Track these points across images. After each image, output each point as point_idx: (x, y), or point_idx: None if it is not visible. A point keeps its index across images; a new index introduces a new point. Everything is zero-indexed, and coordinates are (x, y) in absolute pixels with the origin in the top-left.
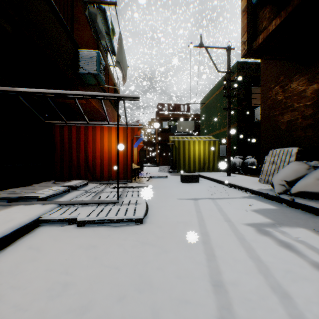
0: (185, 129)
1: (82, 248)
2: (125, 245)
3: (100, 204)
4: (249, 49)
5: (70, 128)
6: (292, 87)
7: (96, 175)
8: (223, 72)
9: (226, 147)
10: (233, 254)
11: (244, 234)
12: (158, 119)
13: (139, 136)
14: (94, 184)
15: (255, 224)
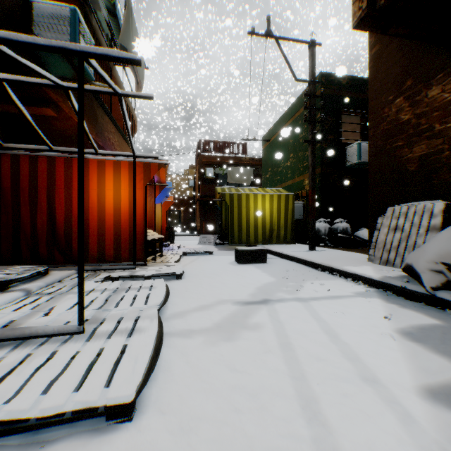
0: (239, 179)
1: None
2: None
3: (31, 339)
4: (370, 7)
5: (17, 160)
6: (431, 97)
7: (73, 253)
8: (303, 81)
9: (303, 205)
10: None
11: None
12: (199, 164)
13: (164, 184)
14: (65, 273)
15: (450, 392)
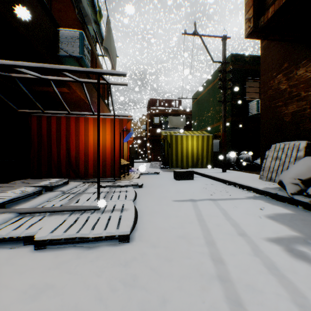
0: (176, 124)
1: (25, 299)
2: (98, 290)
3: (76, 211)
4: (255, 26)
5: (49, 119)
6: (299, 75)
7: (79, 172)
8: (218, 62)
9: (219, 142)
10: (274, 308)
11: (273, 258)
12: (149, 115)
13: (129, 130)
14: (77, 183)
15: (281, 240)
